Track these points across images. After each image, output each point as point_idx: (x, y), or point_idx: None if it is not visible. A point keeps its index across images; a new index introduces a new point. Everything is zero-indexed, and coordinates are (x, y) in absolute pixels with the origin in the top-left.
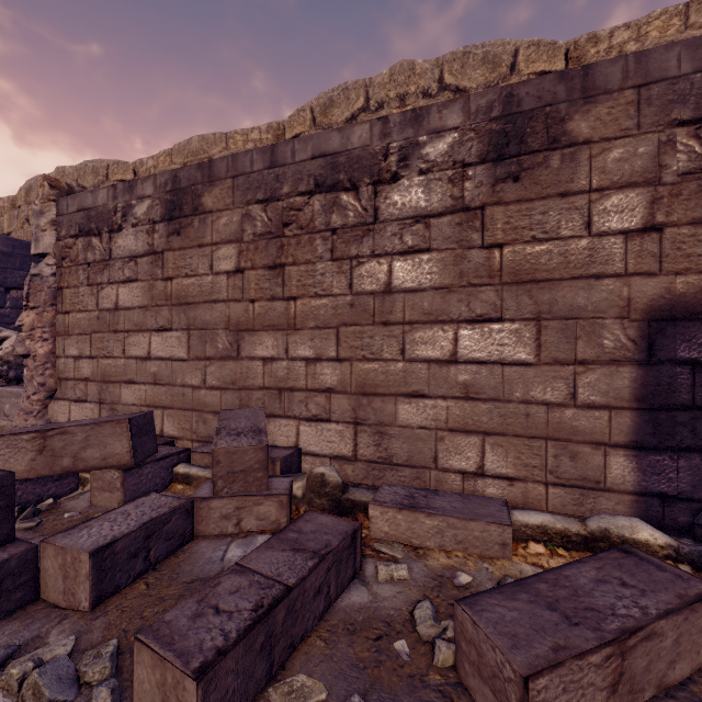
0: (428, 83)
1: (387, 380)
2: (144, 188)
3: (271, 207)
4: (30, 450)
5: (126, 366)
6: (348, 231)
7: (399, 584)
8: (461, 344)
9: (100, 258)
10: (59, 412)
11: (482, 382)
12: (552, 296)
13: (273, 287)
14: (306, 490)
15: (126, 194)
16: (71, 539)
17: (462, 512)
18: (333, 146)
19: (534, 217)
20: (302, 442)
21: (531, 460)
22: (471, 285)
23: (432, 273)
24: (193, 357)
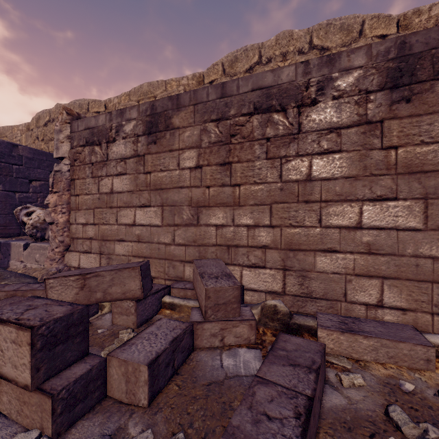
0: (302, 45)
1: (308, 240)
2: (131, 113)
3: (222, 124)
4: (75, 287)
5: (118, 230)
6: (278, 139)
7: (361, 389)
8: (365, 216)
9: (100, 159)
10: (72, 260)
11: (381, 242)
12: (437, 182)
13: (223, 178)
14: (261, 316)
15: (118, 118)
16: (128, 353)
17: (390, 336)
18: (268, 82)
19: (422, 127)
20: (244, 281)
21: (420, 296)
22: (372, 175)
23: (342, 167)
24: (165, 224)
